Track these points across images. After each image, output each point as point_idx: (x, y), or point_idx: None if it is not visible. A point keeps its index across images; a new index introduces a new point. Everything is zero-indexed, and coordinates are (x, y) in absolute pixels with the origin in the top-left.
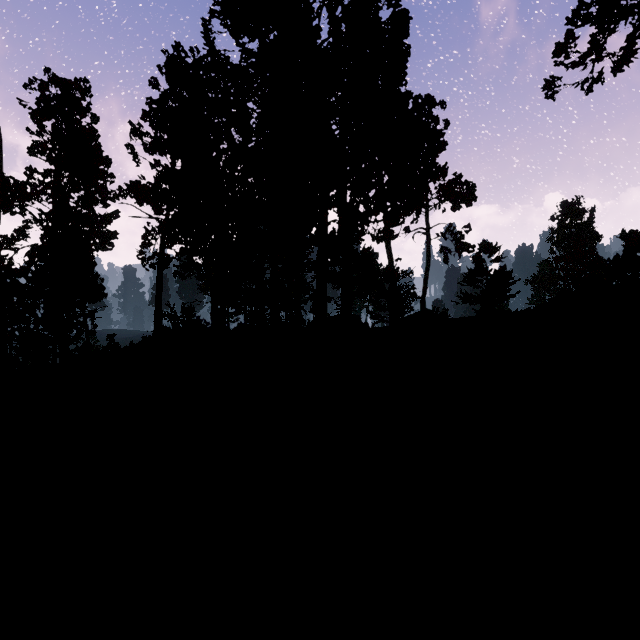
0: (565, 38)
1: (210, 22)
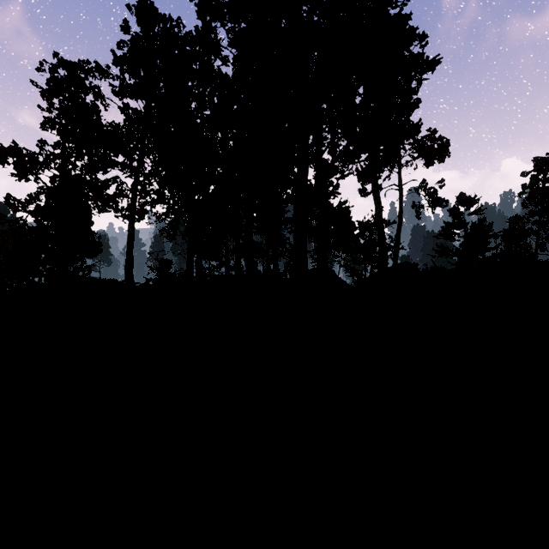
0: None
1: None
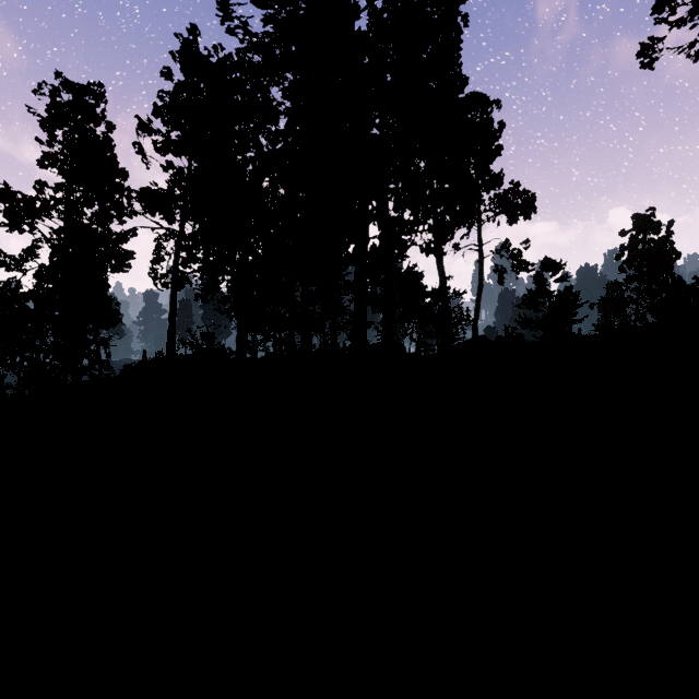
0: None
1: None
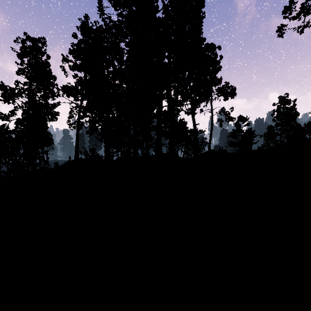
0: (289, 3)
1: (102, 1)
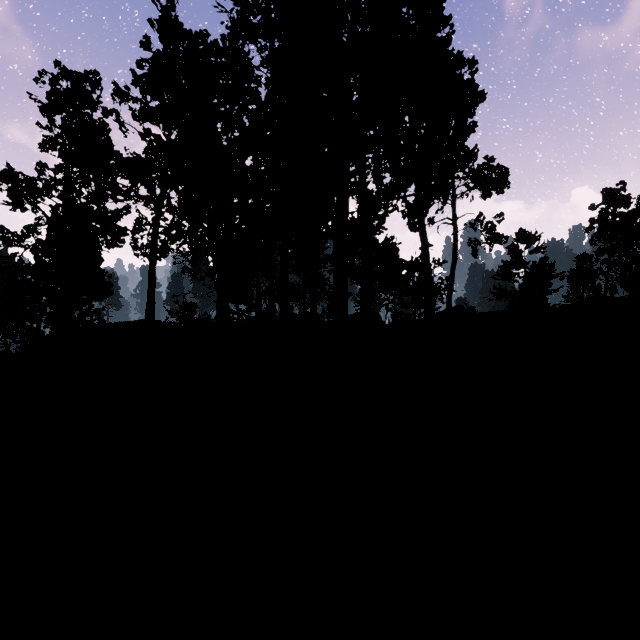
0: None
1: None
